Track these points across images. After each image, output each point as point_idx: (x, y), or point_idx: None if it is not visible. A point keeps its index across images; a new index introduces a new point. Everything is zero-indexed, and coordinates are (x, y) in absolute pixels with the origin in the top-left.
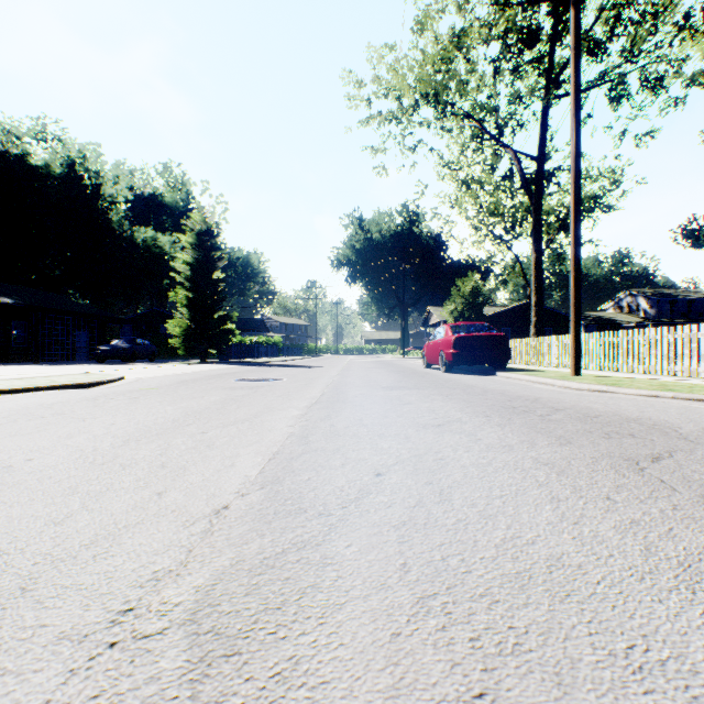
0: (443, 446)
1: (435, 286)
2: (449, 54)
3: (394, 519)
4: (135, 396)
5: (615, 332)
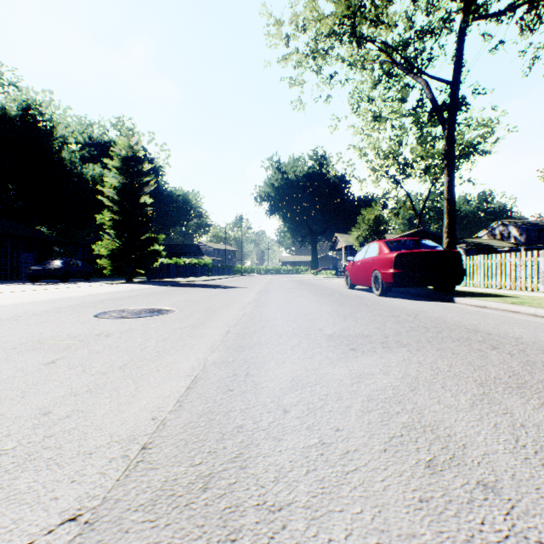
0: None
1: (340, 217)
2: None
3: None
4: None
5: None
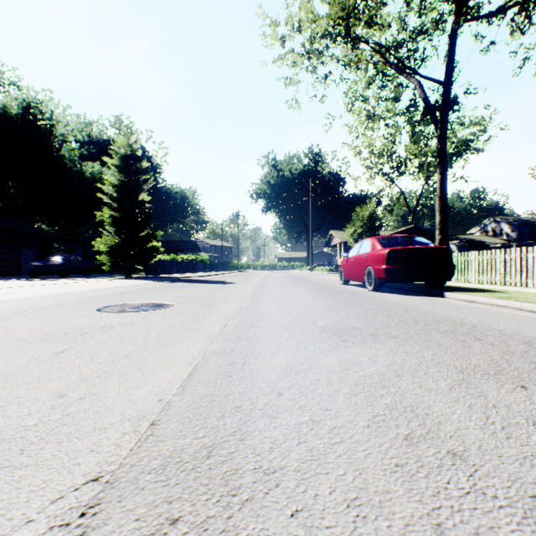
0: None
1: (334, 214)
2: None
3: None
4: None
5: None
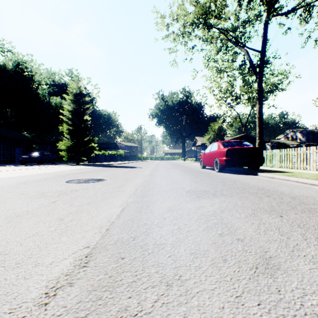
0: None
1: (198, 127)
2: None
3: None
4: None
5: None
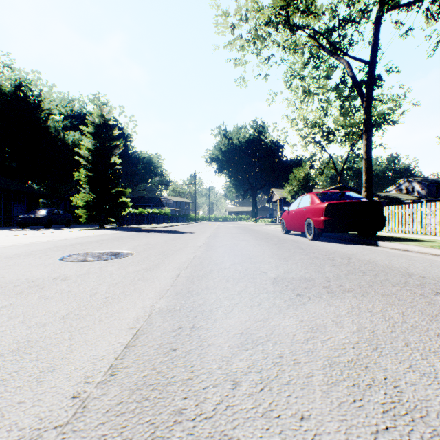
0: None
1: (275, 175)
2: None
3: None
4: None
5: None
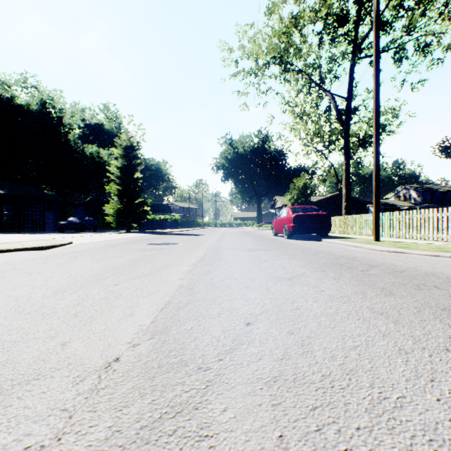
0: (296, 296)
1: (279, 183)
2: (289, 30)
3: (265, 375)
4: (75, 256)
5: (400, 212)
